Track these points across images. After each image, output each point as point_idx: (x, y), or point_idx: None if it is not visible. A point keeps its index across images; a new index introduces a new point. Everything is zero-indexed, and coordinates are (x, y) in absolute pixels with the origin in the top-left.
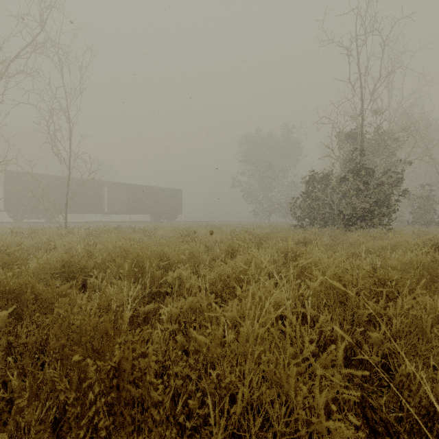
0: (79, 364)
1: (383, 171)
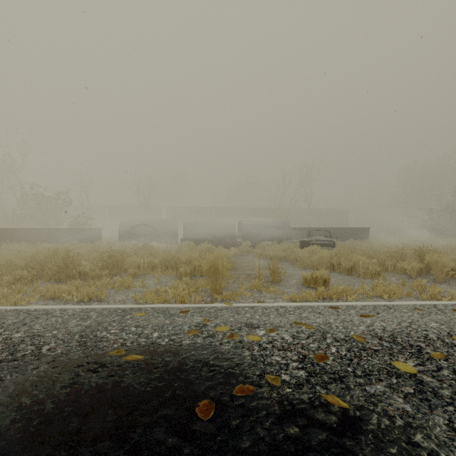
0: None
1: None
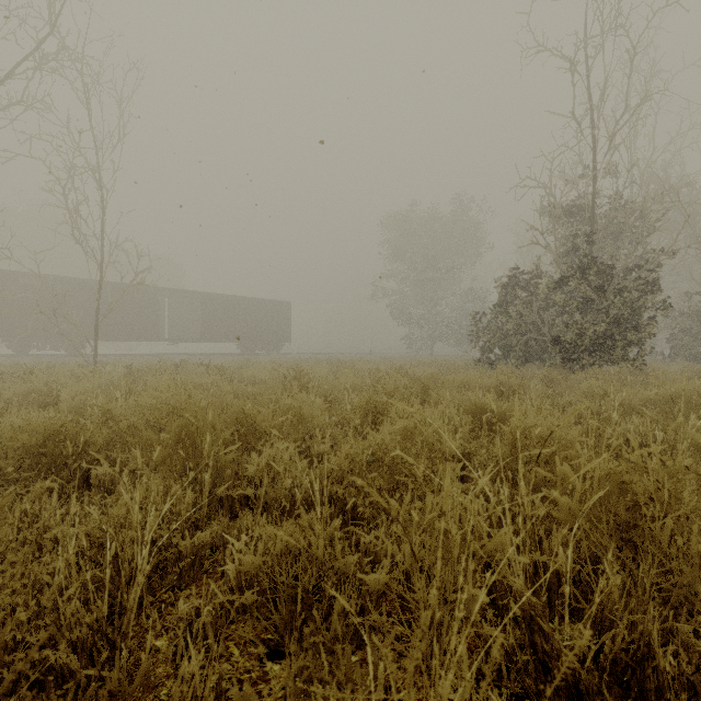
0: None
1: (627, 269)
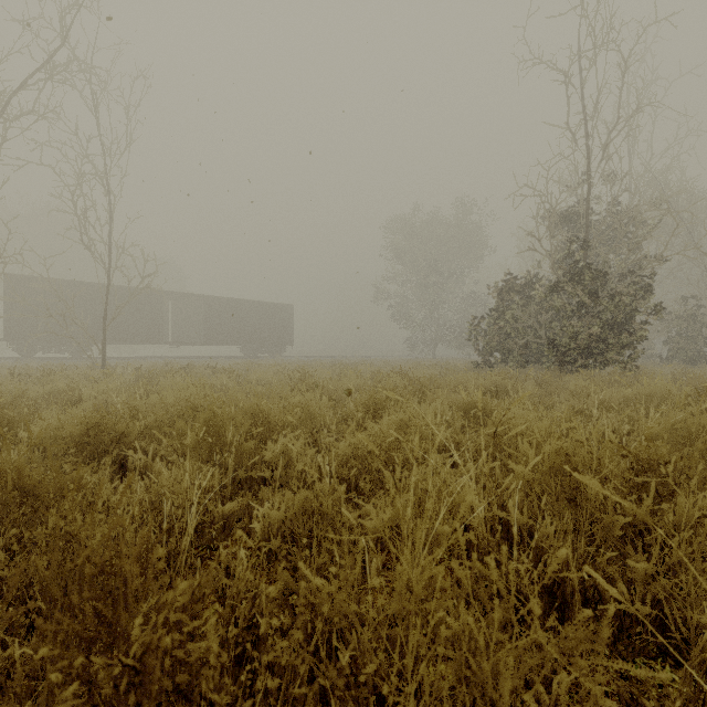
0: (95, 620)
1: (621, 275)
